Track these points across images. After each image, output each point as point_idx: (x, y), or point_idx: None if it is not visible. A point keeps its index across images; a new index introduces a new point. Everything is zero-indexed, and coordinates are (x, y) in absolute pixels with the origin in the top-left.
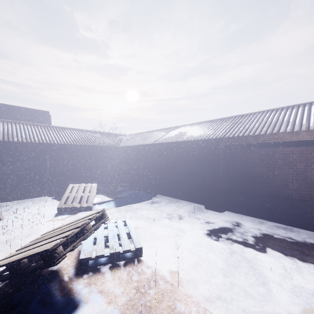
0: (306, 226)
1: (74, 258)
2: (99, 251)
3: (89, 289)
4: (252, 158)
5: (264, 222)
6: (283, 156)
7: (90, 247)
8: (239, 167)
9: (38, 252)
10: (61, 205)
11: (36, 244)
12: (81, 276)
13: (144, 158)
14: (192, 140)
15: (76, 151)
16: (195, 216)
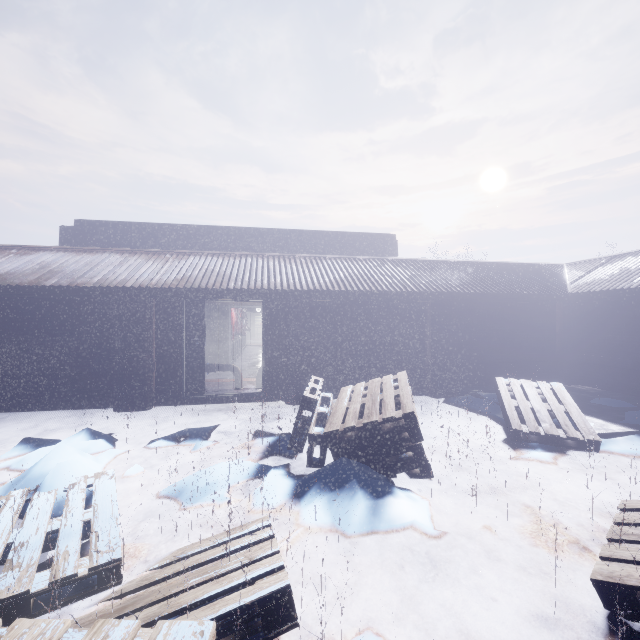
0: None
1: None
2: None
3: None
4: None
5: None
6: None
7: None
8: None
9: None
10: (518, 426)
11: None
12: None
13: None
14: None
15: (473, 307)
16: None
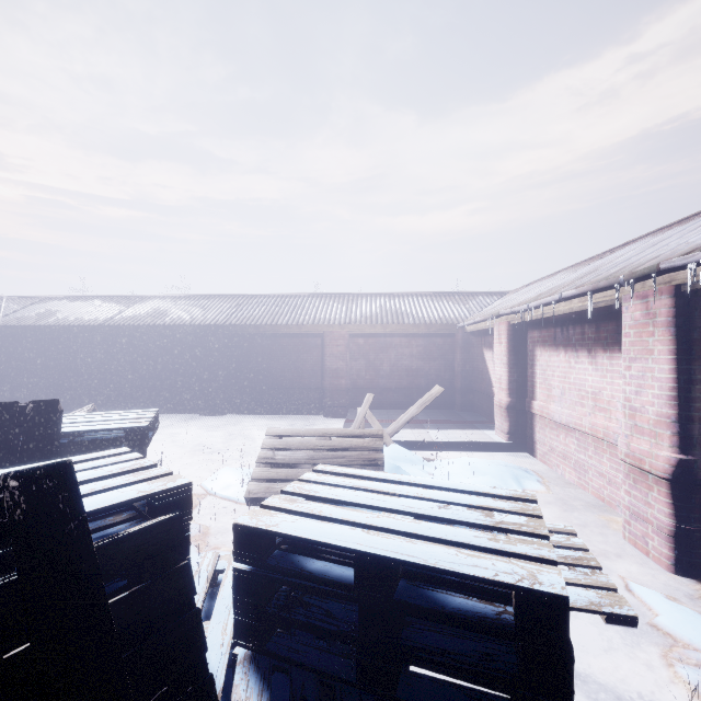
0: (298, 412)
1: None
2: None
3: None
4: (255, 350)
5: (266, 416)
6: (282, 347)
7: None
8: (242, 360)
9: None
10: None
11: None
12: None
13: (82, 351)
14: (180, 325)
15: None
16: (188, 423)
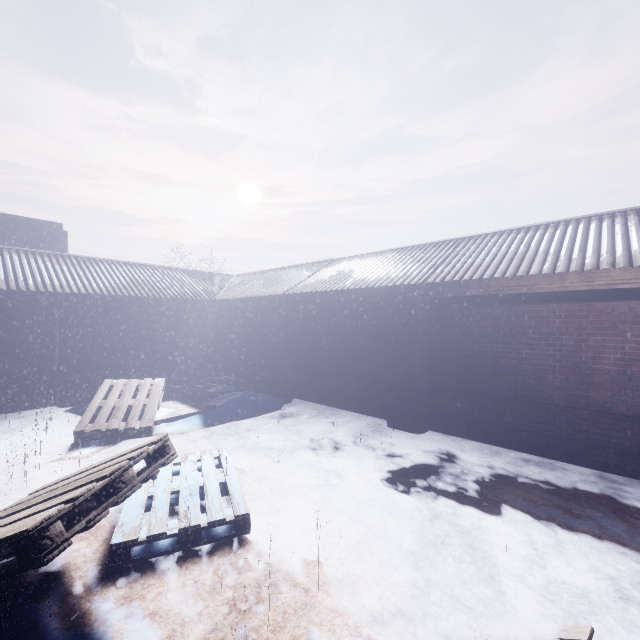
0: (579, 459)
1: (101, 543)
2: (157, 525)
3: (127, 610)
4: (479, 325)
5: (501, 451)
6: (536, 321)
7: (136, 517)
8: (453, 343)
9: (5, 537)
10: (82, 427)
11: (9, 517)
12: (112, 582)
13: (268, 325)
14: (362, 288)
15: (121, 310)
16: (366, 442)
